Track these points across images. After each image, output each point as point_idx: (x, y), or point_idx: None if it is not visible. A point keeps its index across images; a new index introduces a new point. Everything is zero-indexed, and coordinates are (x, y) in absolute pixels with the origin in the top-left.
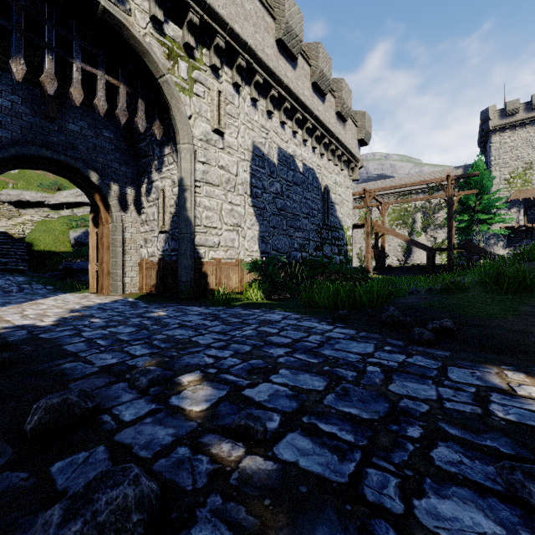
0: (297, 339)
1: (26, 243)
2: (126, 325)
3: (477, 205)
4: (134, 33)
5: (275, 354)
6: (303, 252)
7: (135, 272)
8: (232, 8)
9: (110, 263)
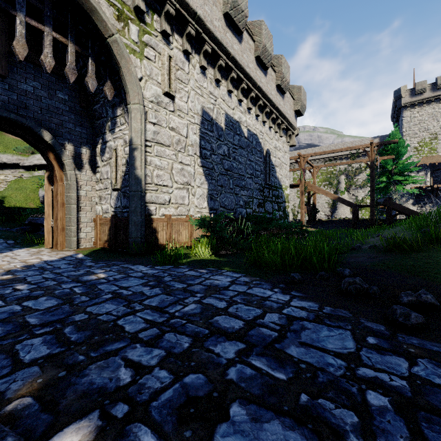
0: (250, 322)
1: None
2: (51, 295)
3: (394, 168)
4: None
5: (223, 356)
6: (248, 209)
7: (90, 228)
8: None
9: (65, 220)
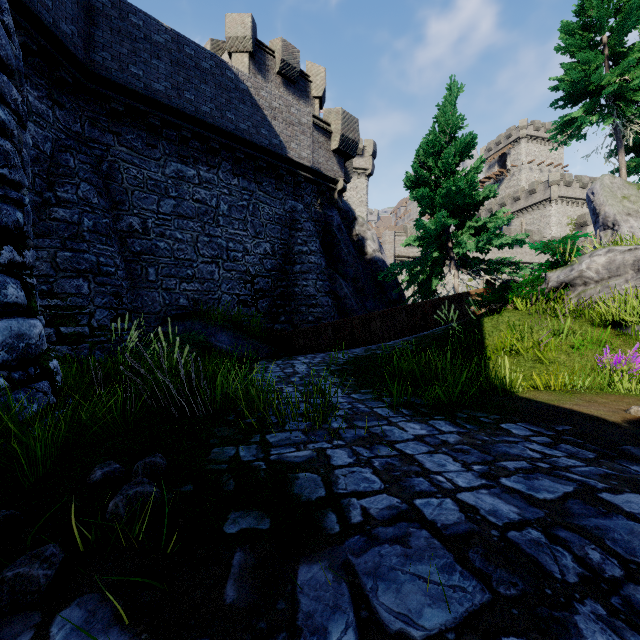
0: None
1: None
2: None
3: None
4: (517, 280)
5: None
6: None
7: None
8: (540, 257)
9: None
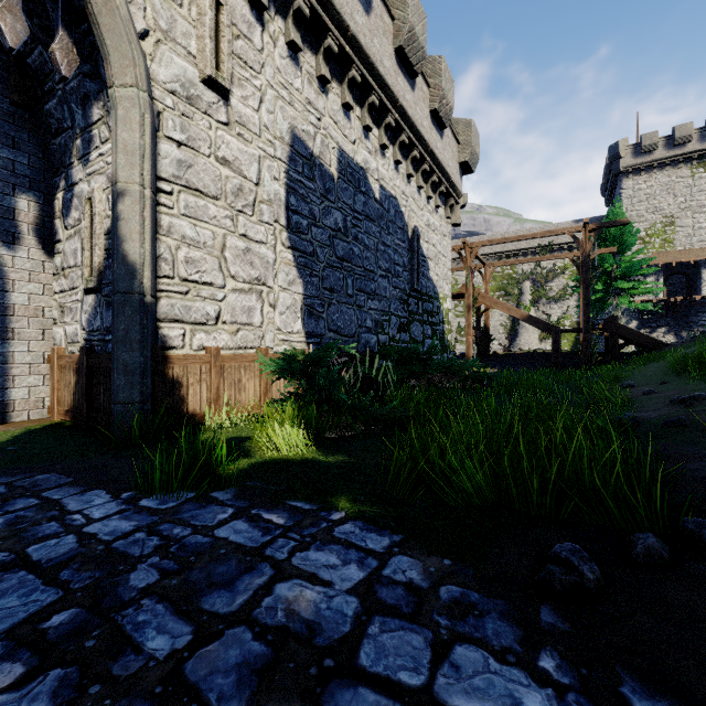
0: None
1: None
2: None
3: (614, 269)
4: None
5: None
6: (381, 335)
7: (40, 376)
8: None
9: None
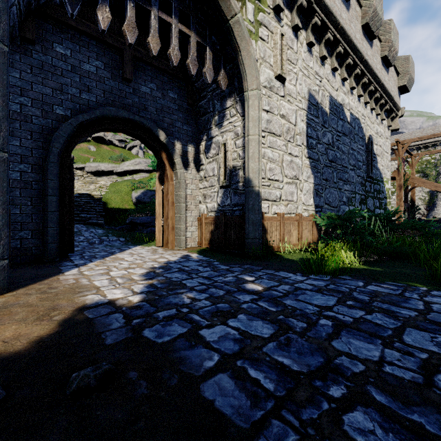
0: None
1: (102, 202)
2: (246, 312)
3: None
4: None
5: None
6: (350, 206)
7: (195, 227)
8: None
9: (174, 219)
